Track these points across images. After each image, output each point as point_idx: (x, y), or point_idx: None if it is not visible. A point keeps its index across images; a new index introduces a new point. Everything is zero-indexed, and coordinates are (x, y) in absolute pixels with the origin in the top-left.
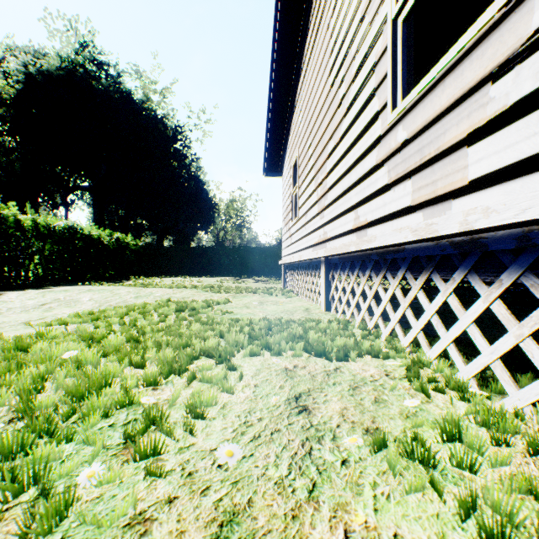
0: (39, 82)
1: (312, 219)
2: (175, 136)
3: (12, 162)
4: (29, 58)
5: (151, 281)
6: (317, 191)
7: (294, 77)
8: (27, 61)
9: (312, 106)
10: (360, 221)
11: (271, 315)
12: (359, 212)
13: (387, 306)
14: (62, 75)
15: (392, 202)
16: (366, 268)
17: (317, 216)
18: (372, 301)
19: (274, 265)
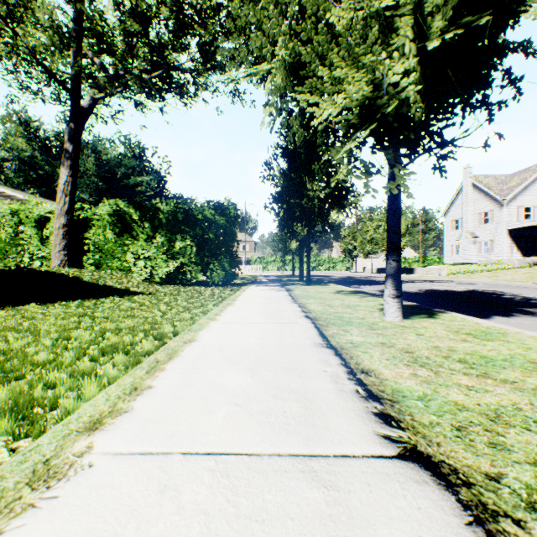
0: None
1: None
2: None
3: None
4: None
5: None
6: None
7: None
8: None
9: None
10: None
11: None
12: None
13: None
14: None
15: None
16: None
17: None
18: None
19: None
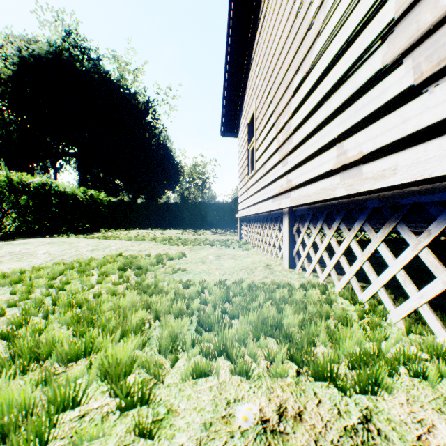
0: (31, 65)
1: (271, 169)
2: (146, 110)
3: (9, 132)
4: (22, 44)
5: (119, 233)
6: (278, 137)
7: (250, 34)
8: (21, 47)
9: (271, 50)
10: (347, 157)
11: (229, 274)
12: (345, 145)
13: (400, 275)
14: (51, 58)
15: (427, 111)
16: (354, 219)
17: (277, 164)
18: (366, 263)
19: (230, 219)
